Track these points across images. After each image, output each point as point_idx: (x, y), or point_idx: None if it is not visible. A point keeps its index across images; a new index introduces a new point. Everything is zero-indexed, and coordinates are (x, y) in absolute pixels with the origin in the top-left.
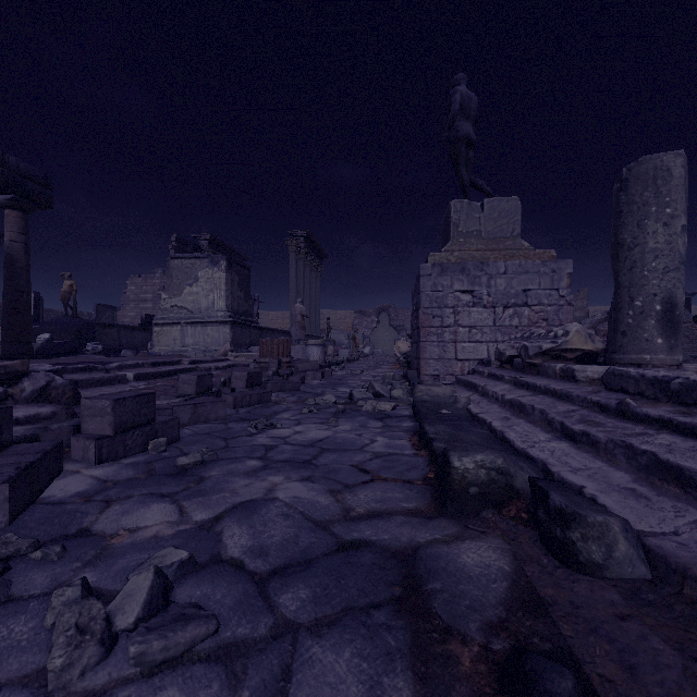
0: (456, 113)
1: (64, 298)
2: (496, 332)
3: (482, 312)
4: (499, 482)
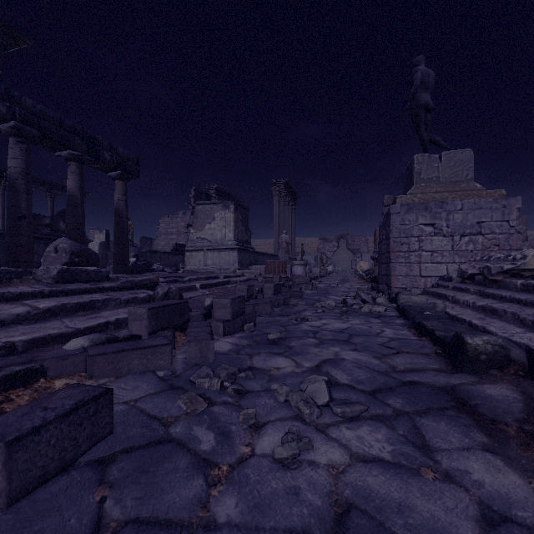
0: (418, 87)
1: None
2: (453, 255)
3: (442, 239)
4: (500, 353)
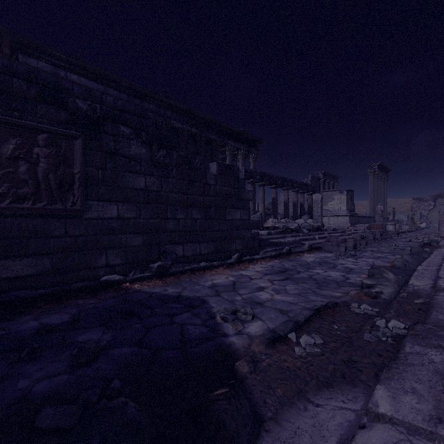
0: None
1: None
2: None
3: None
4: (429, 243)
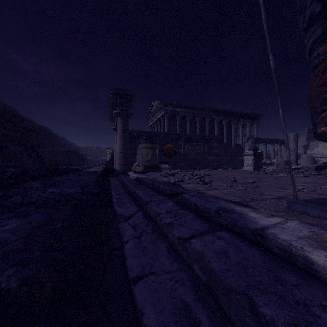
0: None
1: (275, 151)
2: None
3: None
4: None
